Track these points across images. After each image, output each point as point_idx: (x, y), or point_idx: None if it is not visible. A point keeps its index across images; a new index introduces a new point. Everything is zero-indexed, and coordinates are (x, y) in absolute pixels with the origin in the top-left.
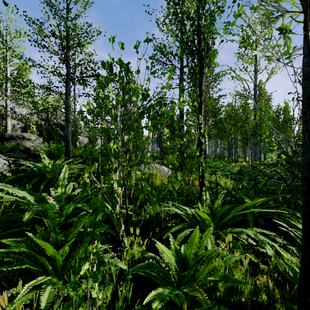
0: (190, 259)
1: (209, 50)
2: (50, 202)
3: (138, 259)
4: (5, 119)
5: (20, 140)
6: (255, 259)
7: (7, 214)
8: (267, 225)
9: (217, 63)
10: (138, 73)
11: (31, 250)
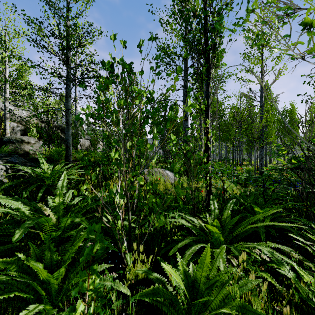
0: (201, 283)
1: (216, 50)
2: (47, 213)
3: (142, 279)
4: (3, 122)
5: (19, 144)
6: (272, 280)
7: (0, 227)
8: (279, 236)
9: (225, 64)
10: (141, 74)
11: (23, 272)
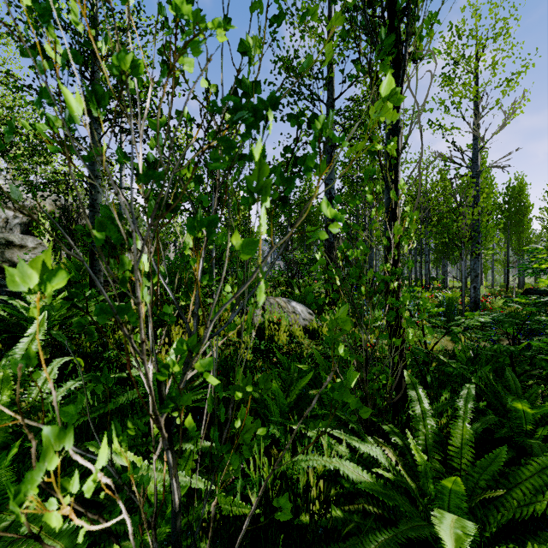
0: None
1: (416, 18)
2: None
3: None
4: None
5: (1, 249)
6: None
7: None
8: None
9: (437, 51)
10: (225, 30)
11: None
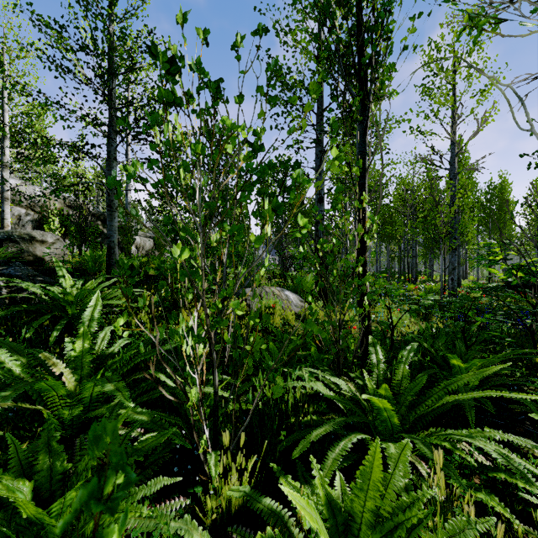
0: (363, 525)
1: (380, 66)
2: (57, 371)
3: (240, 507)
4: None
5: (26, 243)
6: (504, 510)
7: None
8: (498, 412)
9: (395, 91)
10: (240, 102)
11: None
